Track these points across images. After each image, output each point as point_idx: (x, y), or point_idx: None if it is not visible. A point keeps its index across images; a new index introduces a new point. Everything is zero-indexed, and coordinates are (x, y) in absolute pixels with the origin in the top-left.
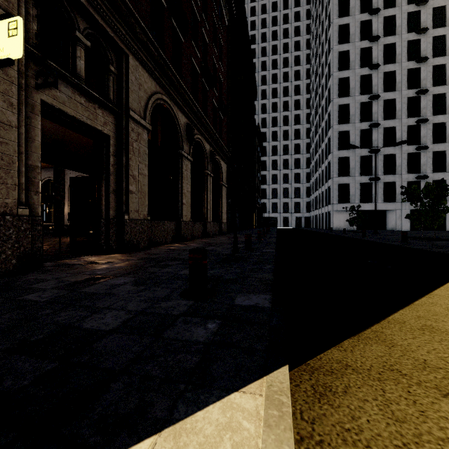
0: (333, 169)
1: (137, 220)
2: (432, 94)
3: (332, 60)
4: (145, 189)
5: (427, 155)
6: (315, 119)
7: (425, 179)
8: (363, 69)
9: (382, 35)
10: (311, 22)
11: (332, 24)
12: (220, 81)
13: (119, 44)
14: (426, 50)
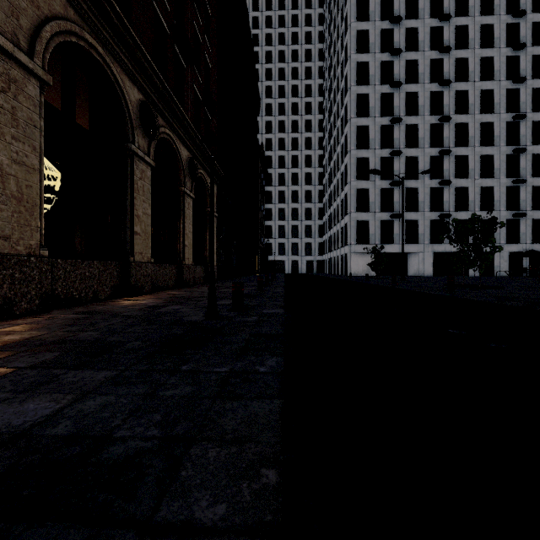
0: (351, 203)
1: (4, 256)
2: (455, 123)
3: (349, 72)
4: (33, 195)
5: (450, 191)
6: (329, 144)
7: (448, 218)
8: (383, 86)
9: (404, 49)
10: (324, 28)
11: (349, 28)
12: (207, 65)
13: None
14: (449, 73)
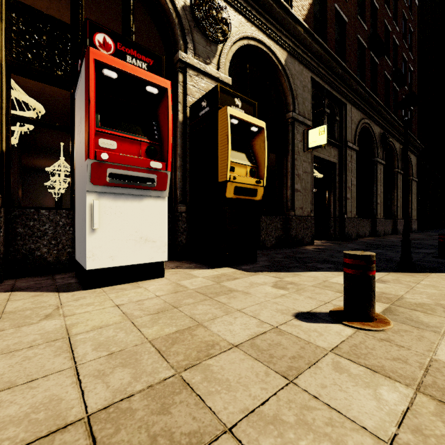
0: None
1: (350, 218)
2: None
3: None
4: (354, 195)
5: None
6: None
7: None
8: None
9: None
10: None
11: None
12: (409, 71)
13: (342, 101)
14: None
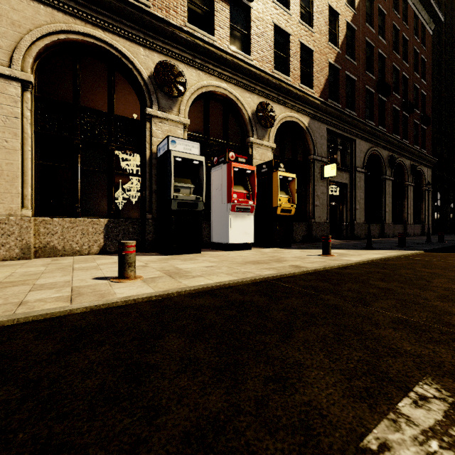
0: None
1: (359, 223)
2: None
3: None
4: (363, 206)
5: None
6: None
7: None
8: None
9: None
10: None
11: None
12: (423, 95)
13: (352, 138)
14: None
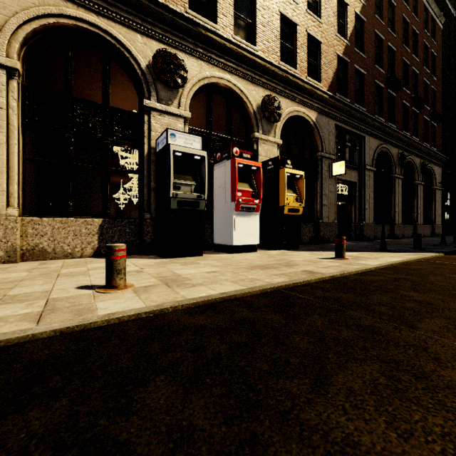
0: None
1: (368, 224)
2: None
3: None
4: (372, 206)
5: None
6: None
7: None
8: None
9: None
10: None
11: None
12: (433, 91)
13: (361, 135)
14: None
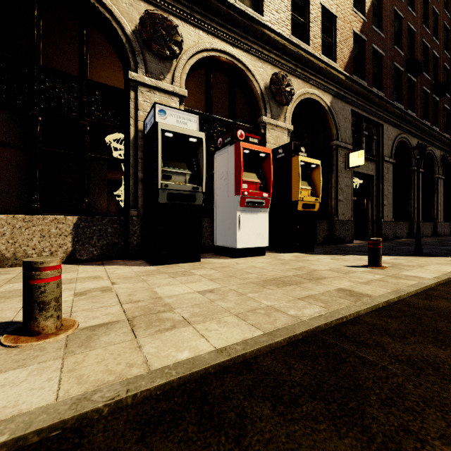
0: None
1: (387, 222)
2: None
3: None
4: (391, 201)
5: None
6: None
7: None
8: None
9: None
10: None
11: None
12: None
13: (379, 122)
14: None
